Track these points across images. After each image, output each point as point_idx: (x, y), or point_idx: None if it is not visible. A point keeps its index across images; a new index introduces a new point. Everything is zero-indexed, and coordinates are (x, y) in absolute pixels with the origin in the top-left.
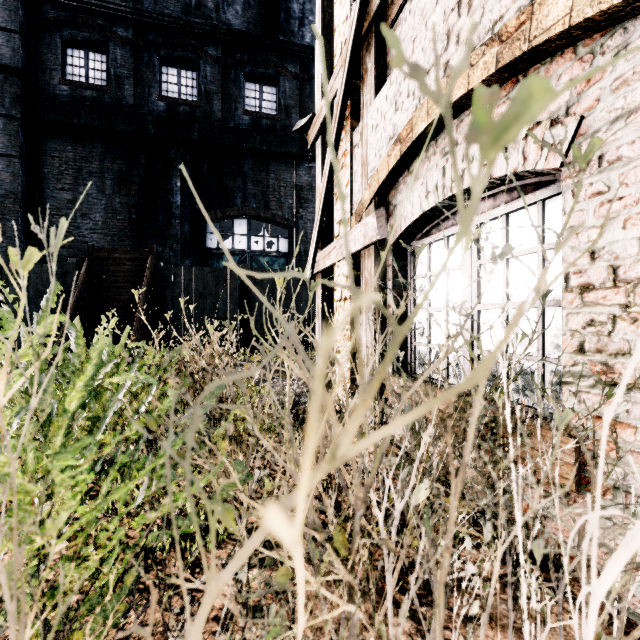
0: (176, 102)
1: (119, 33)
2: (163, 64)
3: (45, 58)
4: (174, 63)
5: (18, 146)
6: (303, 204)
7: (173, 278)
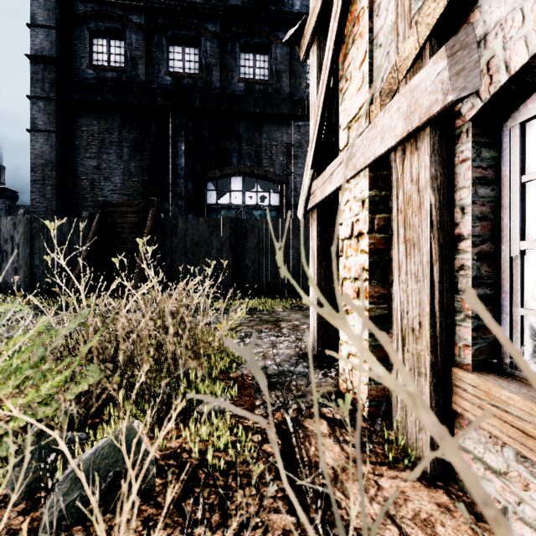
0: (181, 76)
1: (134, 20)
2: (170, 44)
3: (76, 48)
4: (179, 42)
5: (55, 123)
6: (293, 160)
7: (172, 228)
